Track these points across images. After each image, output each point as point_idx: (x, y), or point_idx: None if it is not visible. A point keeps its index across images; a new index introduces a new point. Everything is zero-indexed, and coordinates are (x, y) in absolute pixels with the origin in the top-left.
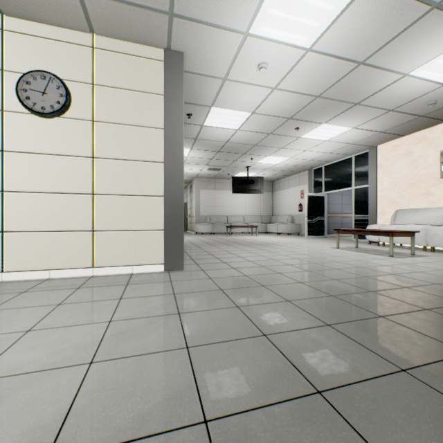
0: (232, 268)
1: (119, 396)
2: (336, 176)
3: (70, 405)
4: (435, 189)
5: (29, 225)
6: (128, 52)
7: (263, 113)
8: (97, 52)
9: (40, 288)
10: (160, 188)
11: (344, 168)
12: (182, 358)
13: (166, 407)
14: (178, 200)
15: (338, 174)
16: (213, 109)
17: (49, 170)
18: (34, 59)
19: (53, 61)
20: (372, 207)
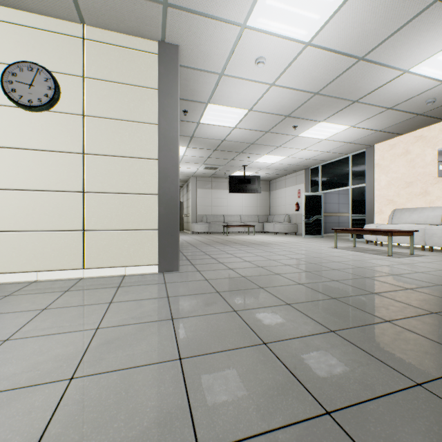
0: (229, 269)
1: (100, 420)
2: (333, 175)
3: (41, 434)
4: (432, 188)
5: (15, 224)
6: (120, 44)
7: (260, 110)
8: (87, 43)
9: (25, 291)
10: (154, 186)
11: (341, 167)
12: (174, 372)
13: (153, 434)
14: (173, 198)
15: (335, 173)
16: (209, 105)
17: (37, 167)
18: (21, 49)
19: (41, 52)
20: (370, 206)
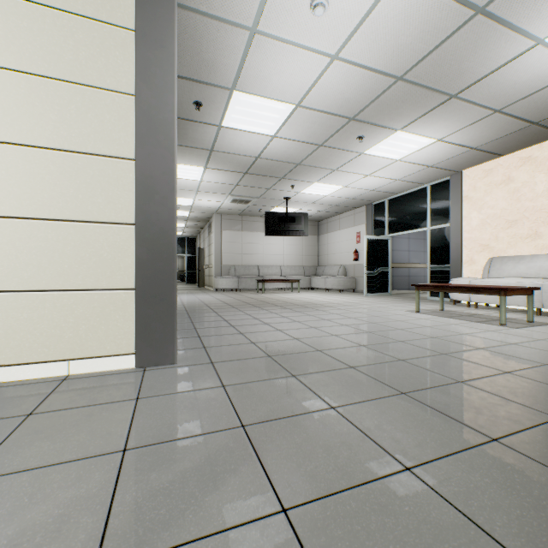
0: (266, 357)
1: None
2: (404, 212)
3: None
4: (546, 228)
5: None
6: None
7: (313, 106)
8: None
9: None
10: (128, 209)
11: (416, 202)
12: None
13: None
14: (165, 232)
15: (408, 209)
16: (236, 94)
17: None
18: None
19: None
20: (456, 254)
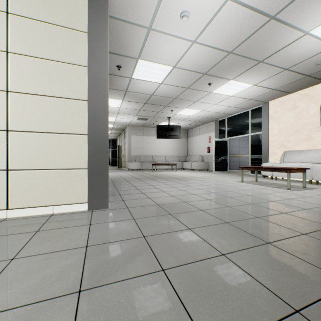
0: (156, 205)
1: None
2: (236, 125)
3: None
4: (315, 135)
5: None
6: None
7: (183, 67)
8: None
9: None
10: (83, 126)
11: (242, 119)
12: None
13: None
14: (103, 138)
15: (238, 123)
16: (140, 61)
17: None
18: None
19: None
20: (265, 149)
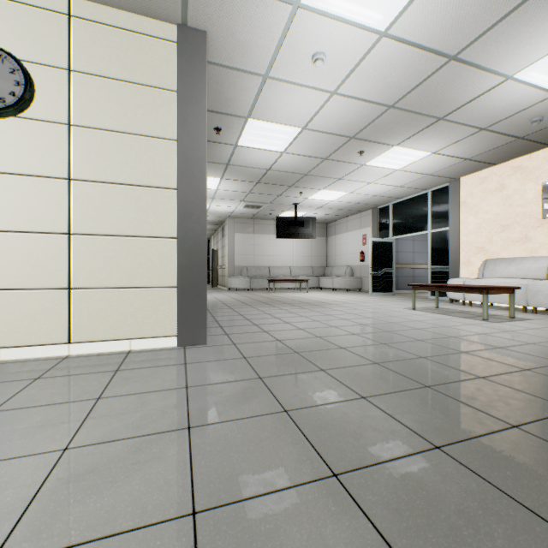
0: (276, 341)
1: None
2: (407, 216)
3: None
4: (535, 233)
5: None
6: (124, 26)
7: (317, 129)
8: (75, 22)
9: None
10: (172, 226)
11: (418, 206)
12: (179, 547)
13: None
14: (199, 244)
15: (410, 213)
16: (250, 121)
17: None
18: None
19: (5, 31)
20: (454, 256)
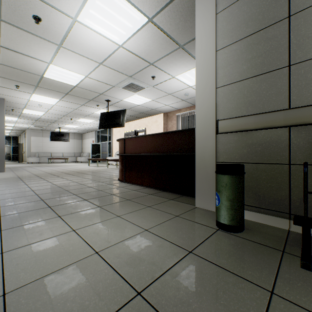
0: (26, 171)
1: None
2: (104, 135)
3: None
4: None
5: None
6: None
7: (51, 113)
8: None
9: None
10: None
11: (106, 133)
12: None
13: None
14: (3, 148)
15: (104, 135)
16: (25, 109)
17: None
18: None
19: None
20: (112, 150)
